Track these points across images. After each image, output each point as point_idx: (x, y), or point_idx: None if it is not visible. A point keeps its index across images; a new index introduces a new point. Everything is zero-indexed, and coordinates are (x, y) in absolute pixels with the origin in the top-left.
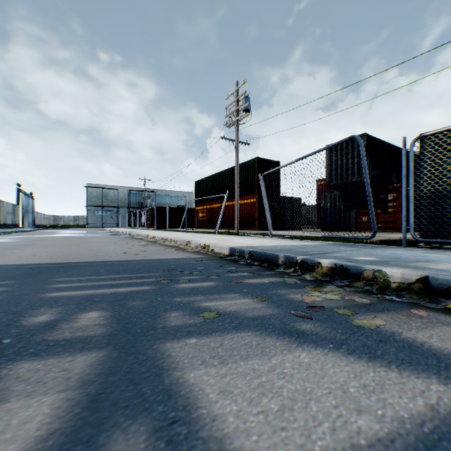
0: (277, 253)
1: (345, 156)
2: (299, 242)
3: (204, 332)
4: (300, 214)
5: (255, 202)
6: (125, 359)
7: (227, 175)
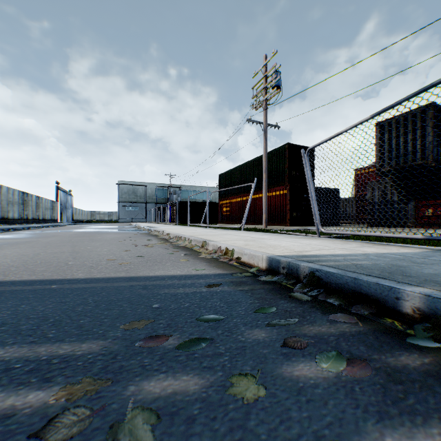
0: (393, 284)
1: (402, 134)
2: (378, 247)
3: None
4: (338, 207)
5: (285, 194)
6: None
7: (253, 165)
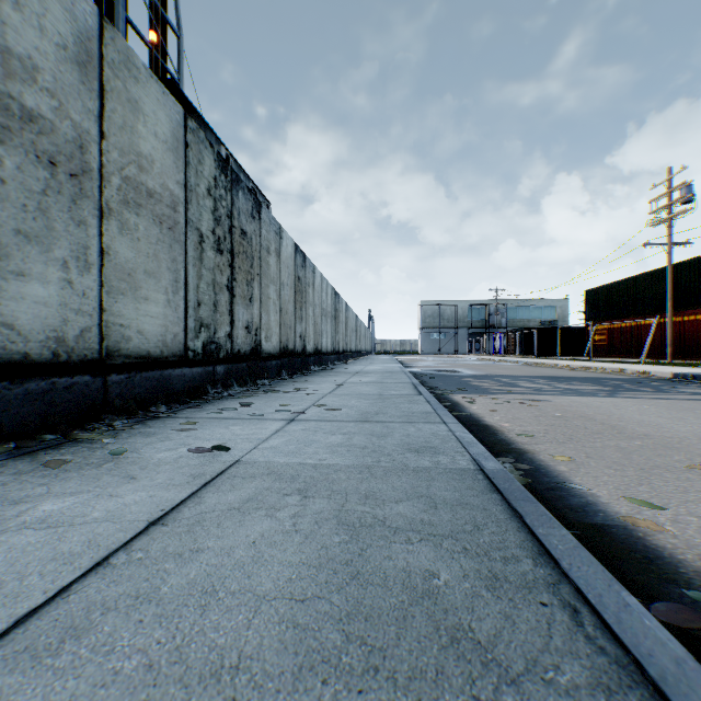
0: None
1: None
2: None
3: (673, 388)
4: None
5: None
6: (653, 388)
7: (646, 280)
